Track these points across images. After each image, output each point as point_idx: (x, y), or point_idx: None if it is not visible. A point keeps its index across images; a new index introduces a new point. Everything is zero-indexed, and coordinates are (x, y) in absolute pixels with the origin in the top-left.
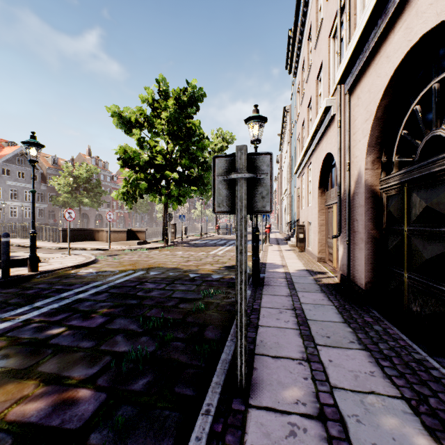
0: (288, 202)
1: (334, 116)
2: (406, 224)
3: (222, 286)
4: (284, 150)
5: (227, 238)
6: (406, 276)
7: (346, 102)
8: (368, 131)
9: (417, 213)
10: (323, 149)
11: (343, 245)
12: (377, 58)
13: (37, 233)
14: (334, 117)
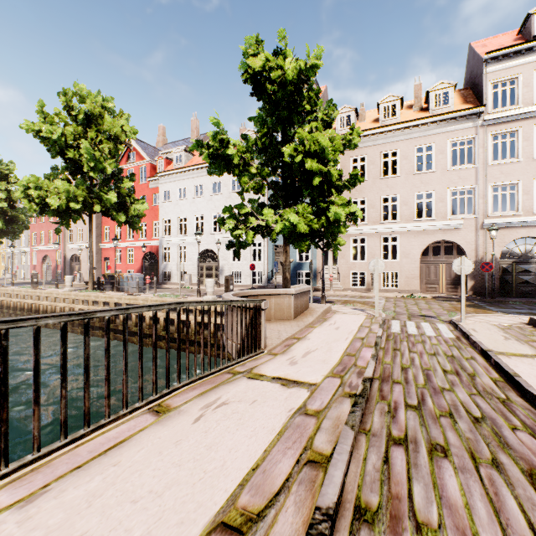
0: (251, 250)
1: (460, 228)
2: (514, 273)
3: (499, 303)
4: (187, 180)
5: (221, 295)
6: (514, 285)
7: (485, 231)
8: (503, 246)
9: (520, 270)
10: (437, 236)
11: (475, 281)
12: (510, 229)
13: (195, 347)
14: (459, 228)
